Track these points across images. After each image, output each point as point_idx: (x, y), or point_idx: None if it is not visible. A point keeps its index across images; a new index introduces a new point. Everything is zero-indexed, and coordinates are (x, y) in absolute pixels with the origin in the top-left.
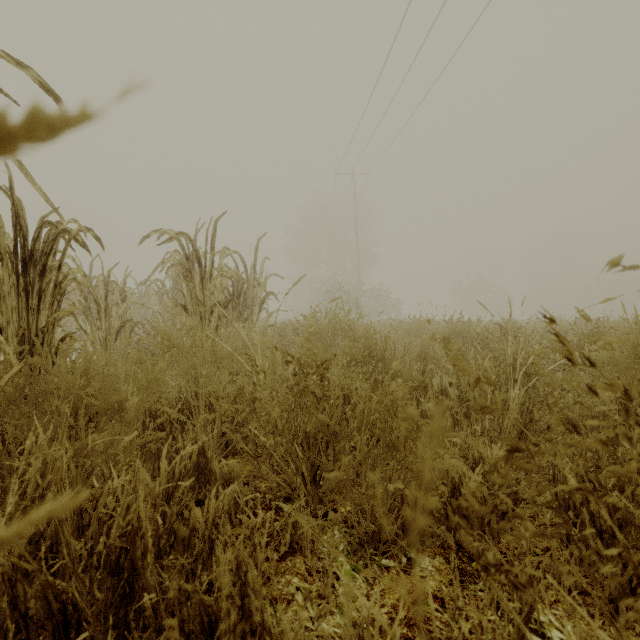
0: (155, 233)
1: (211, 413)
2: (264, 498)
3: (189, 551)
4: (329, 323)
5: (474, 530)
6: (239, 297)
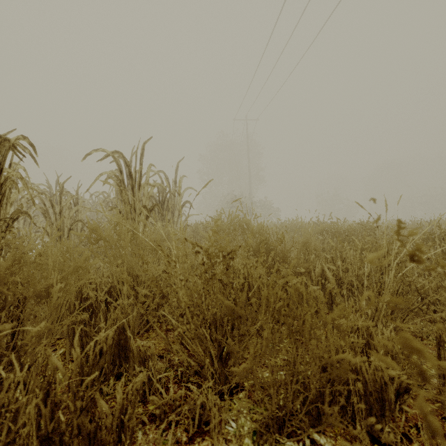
0: (95, 151)
1: (135, 294)
2: (177, 371)
3: (95, 444)
4: (231, 222)
5: (374, 413)
6: (163, 204)
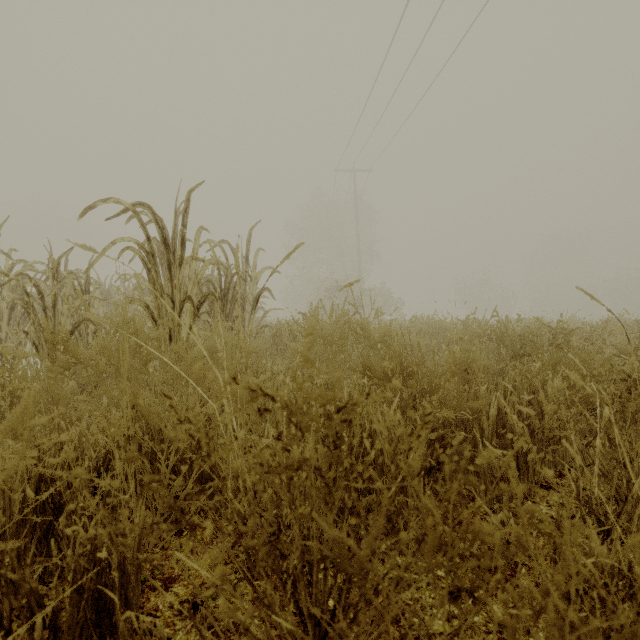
0: (102, 202)
1: (155, 465)
2: None
3: None
4: (336, 323)
5: None
6: (227, 293)
